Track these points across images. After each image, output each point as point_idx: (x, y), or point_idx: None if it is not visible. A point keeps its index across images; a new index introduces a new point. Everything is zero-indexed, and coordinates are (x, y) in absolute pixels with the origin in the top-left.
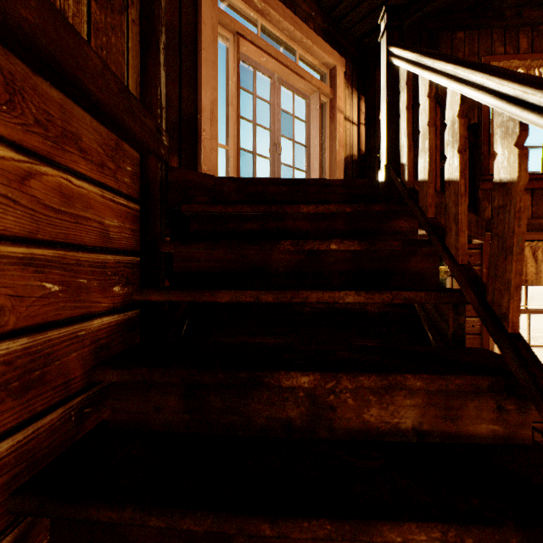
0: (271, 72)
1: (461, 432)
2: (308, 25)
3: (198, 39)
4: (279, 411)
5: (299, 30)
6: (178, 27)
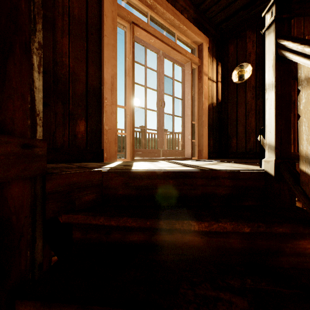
0: (157, 49)
1: None
2: (183, 15)
3: (102, 28)
4: None
5: (177, 19)
6: (85, 19)
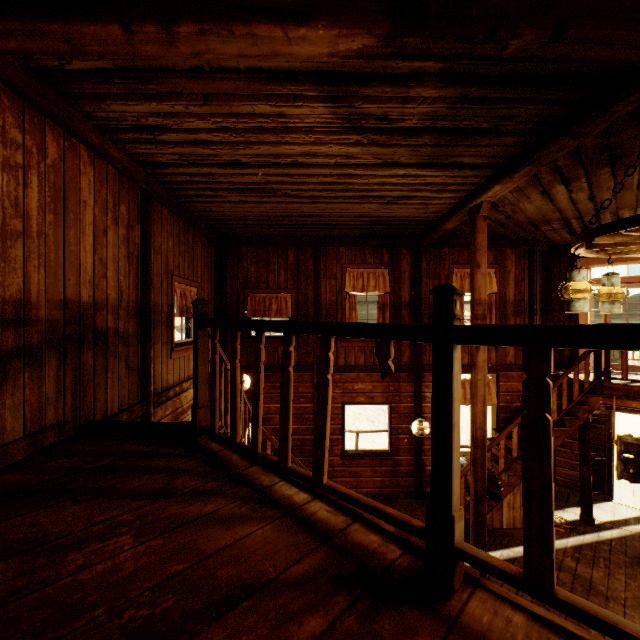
0: None
1: None
2: None
3: None
4: None
5: None
6: None
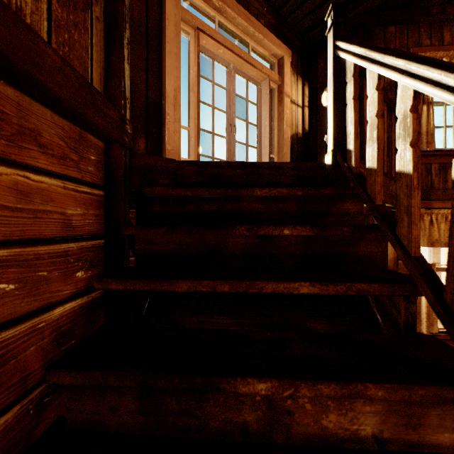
0: (227, 62)
1: (423, 440)
2: (259, 21)
3: (163, 34)
4: (235, 414)
5: (251, 25)
6: (145, 23)
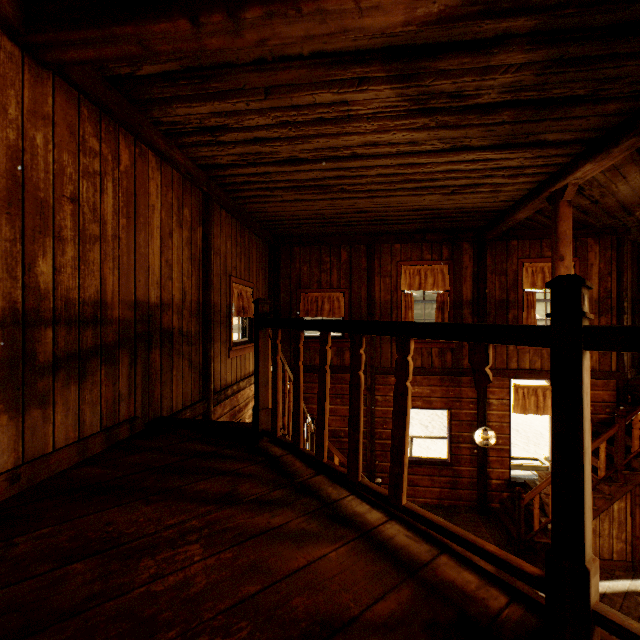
0: None
1: None
2: None
3: None
4: None
5: None
6: None
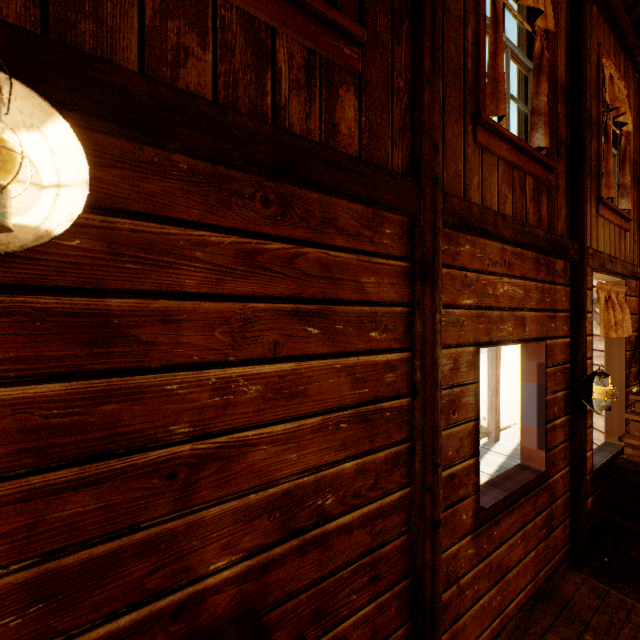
0: None
1: None
2: None
3: None
4: None
5: None
6: None
